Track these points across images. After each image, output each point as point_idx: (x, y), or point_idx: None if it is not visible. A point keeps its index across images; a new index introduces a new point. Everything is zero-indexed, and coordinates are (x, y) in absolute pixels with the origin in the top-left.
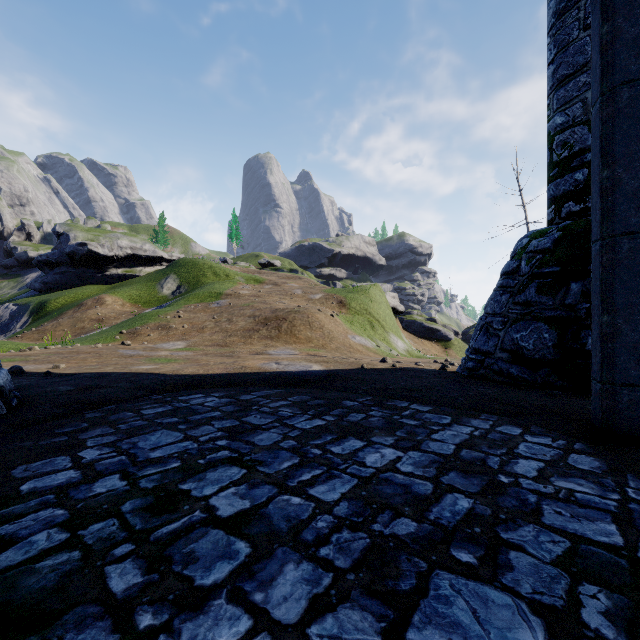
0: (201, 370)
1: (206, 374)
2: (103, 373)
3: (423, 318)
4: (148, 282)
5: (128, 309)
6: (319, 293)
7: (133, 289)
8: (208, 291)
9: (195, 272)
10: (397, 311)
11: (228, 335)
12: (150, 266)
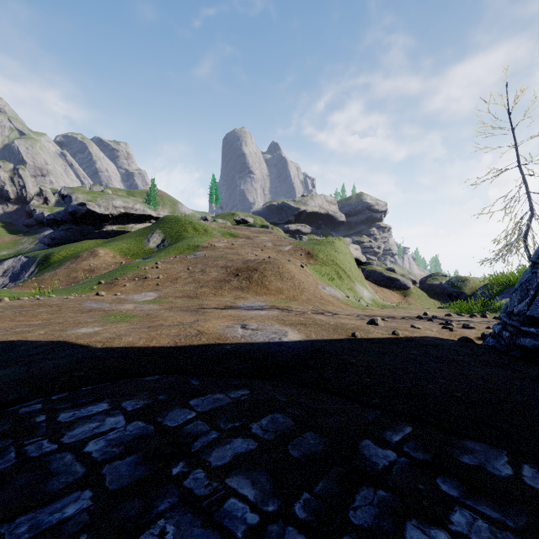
0: (143, 339)
1: (145, 347)
2: (15, 343)
3: (382, 268)
4: (137, 237)
5: (118, 260)
6: (288, 245)
7: (123, 243)
8: (187, 244)
9: (177, 227)
10: (360, 262)
11: (200, 286)
12: (140, 223)
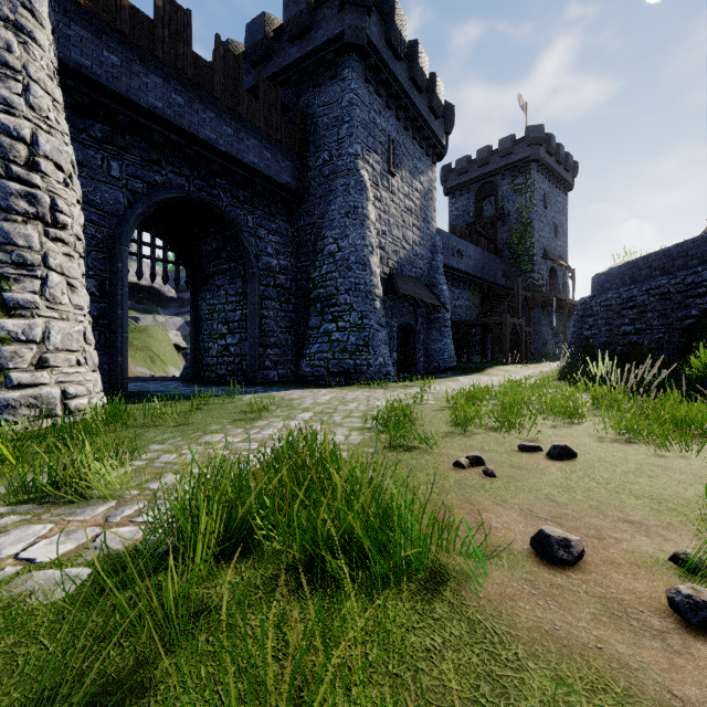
0: None
1: None
2: None
3: None
4: None
5: None
6: None
7: None
8: None
9: None
10: (180, 347)
11: None
12: None
